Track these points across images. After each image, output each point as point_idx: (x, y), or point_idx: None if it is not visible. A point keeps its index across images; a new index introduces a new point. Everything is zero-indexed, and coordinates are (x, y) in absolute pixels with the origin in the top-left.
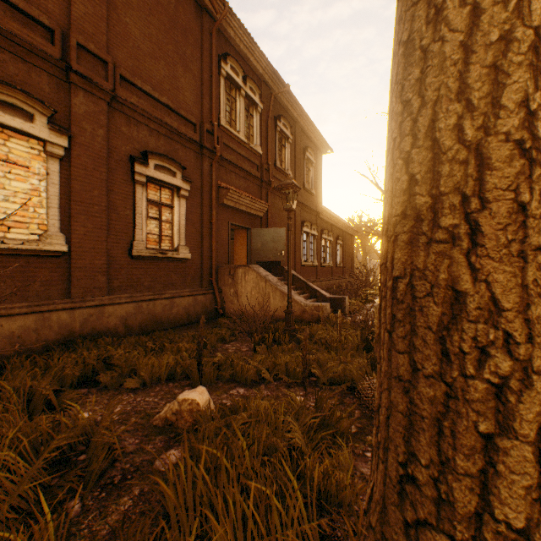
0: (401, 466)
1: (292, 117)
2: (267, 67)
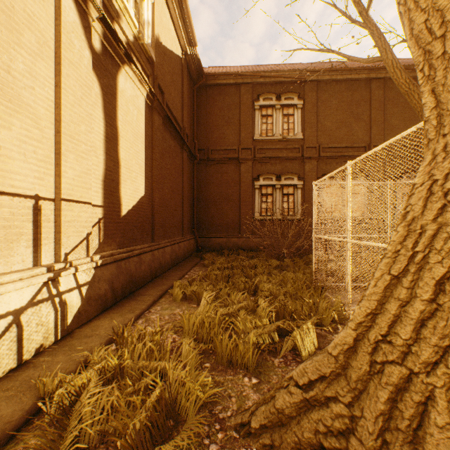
0: None
1: None
2: None
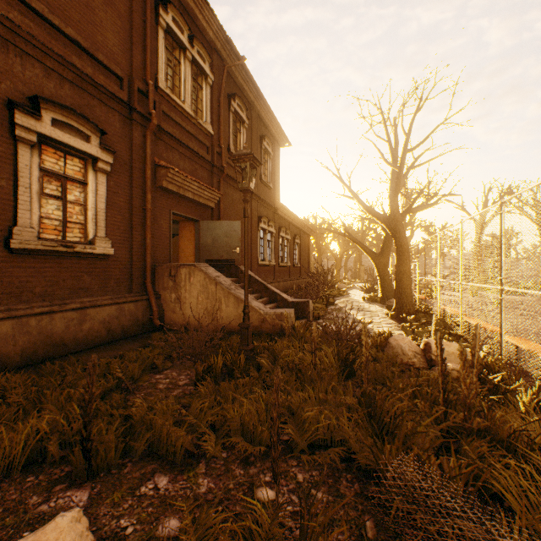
0: None
1: (249, 99)
2: (219, 32)
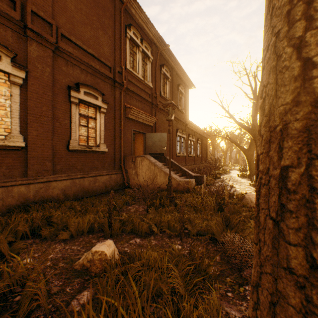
0: None
1: (171, 65)
2: (155, 34)
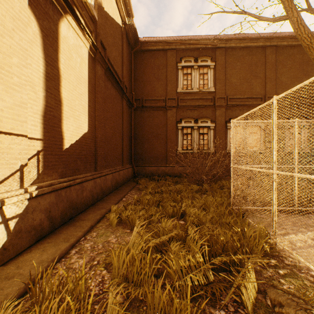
0: None
1: None
2: None
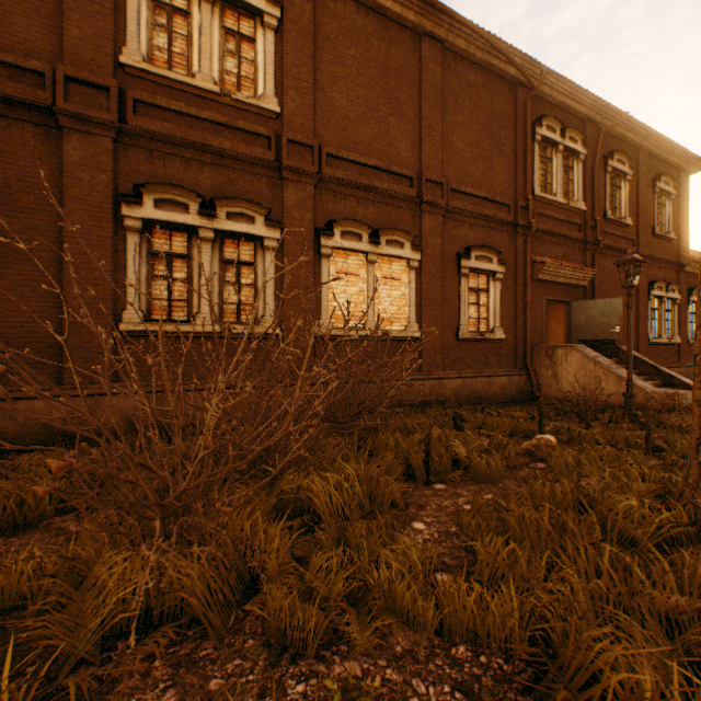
0: (697, 439)
1: (632, 144)
2: (593, 103)
